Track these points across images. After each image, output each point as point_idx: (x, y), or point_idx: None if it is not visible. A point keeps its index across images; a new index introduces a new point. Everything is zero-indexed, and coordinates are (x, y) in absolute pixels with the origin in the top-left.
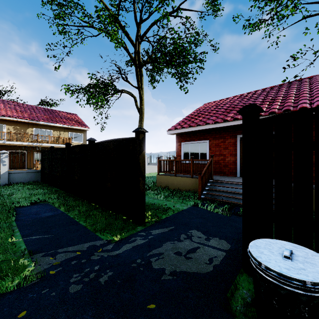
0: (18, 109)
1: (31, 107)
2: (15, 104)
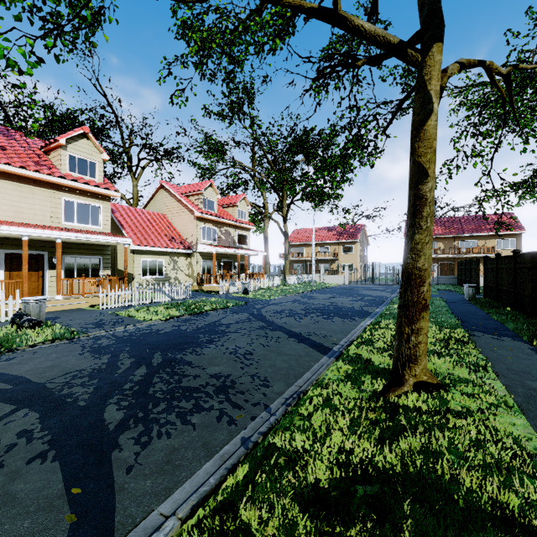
0: (446, 226)
1: (458, 219)
2: (444, 221)
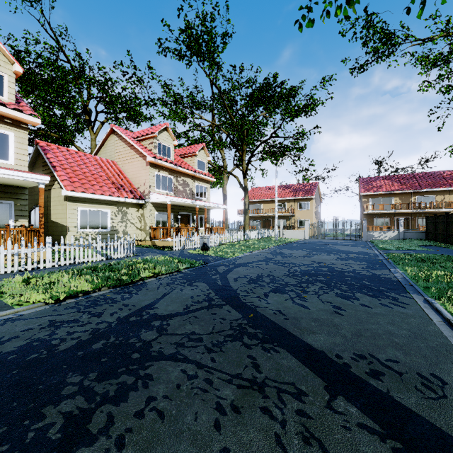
0: (402, 182)
1: (412, 176)
2: (398, 178)
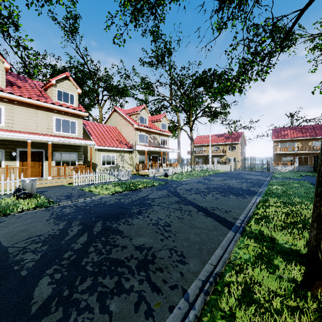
0: (303, 131)
1: (312, 127)
2: (301, 128)
